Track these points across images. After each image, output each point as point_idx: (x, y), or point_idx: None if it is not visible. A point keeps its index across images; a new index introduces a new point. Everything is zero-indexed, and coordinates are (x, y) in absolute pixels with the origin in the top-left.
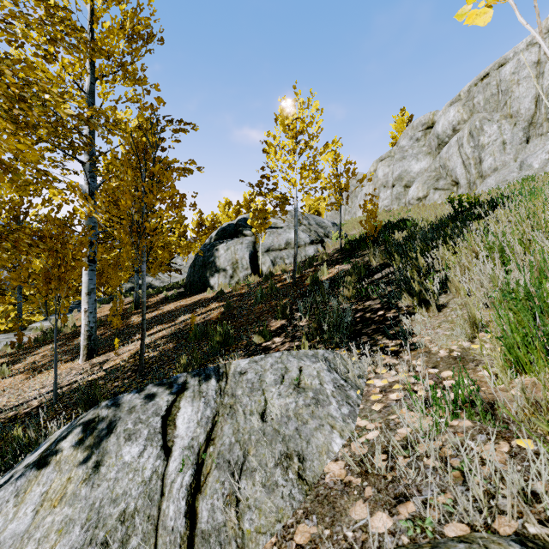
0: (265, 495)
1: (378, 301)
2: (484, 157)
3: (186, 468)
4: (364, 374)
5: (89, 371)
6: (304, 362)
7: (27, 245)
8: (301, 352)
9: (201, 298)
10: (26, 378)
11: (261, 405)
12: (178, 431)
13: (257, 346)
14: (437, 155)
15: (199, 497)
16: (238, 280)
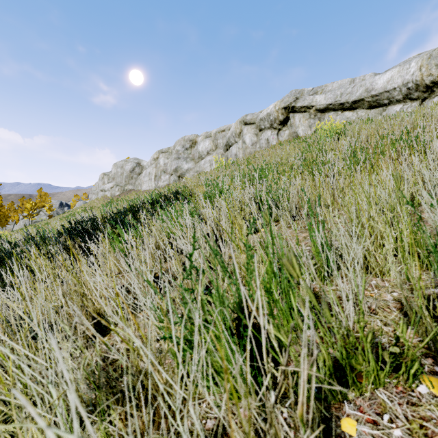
0: None
1: None
2: None
3: None
4: None
5: None
6: None
7: None
8: None
9: None
10: None
11: None
12: None
13: None
14: None
15: None
16: None
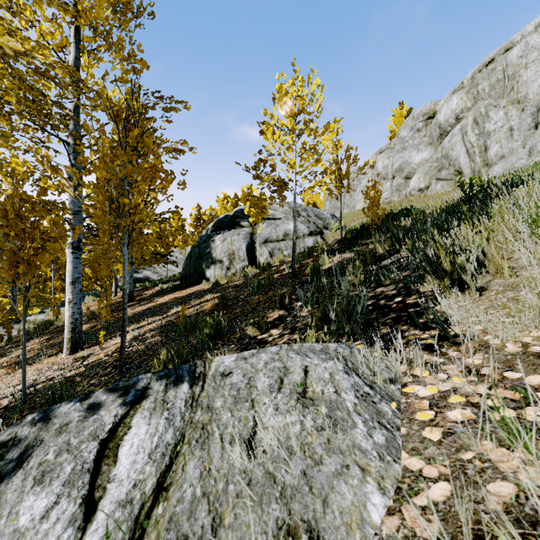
0: None
1: (392, 287)
2: (490, 144)
3: None
4: (396, 377)
5: (70, 367)
6: (310, 359)
7: None
8: (305, 347)
9: (196, 290)
10: (6, 373)
11: (248, 426)
12: (118, 468)
13: (252, 339)
14: (438, 145)
15: None
16: (235, 272)
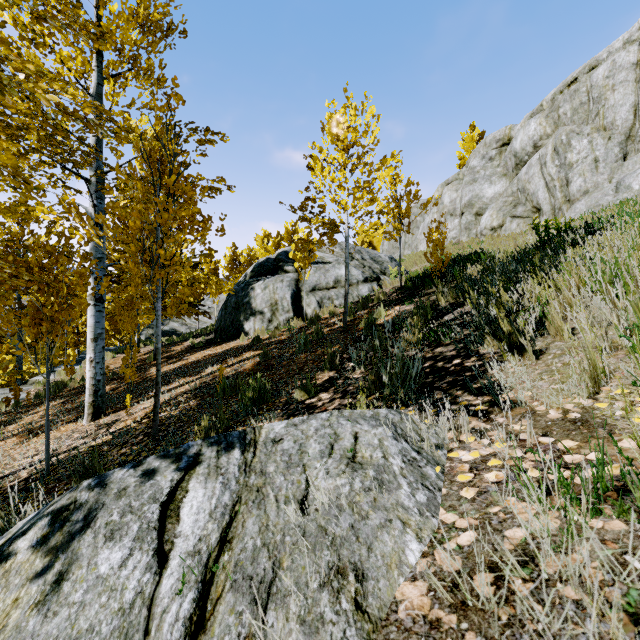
0: (304, 638)
1: (452, 347)
2: (572, 178)
3: (186, 589)
4: (443, 443)
5: (94, 435)
6: (360, 426)
7: (6, 276)
8: (356, 413)
9: (233, 347)
10: (19, 442)
11: (300, 488)
12: (182, 526)
13: (299, 403)
14: (514, 177)
15: (202, 639)
16: (278, 325)
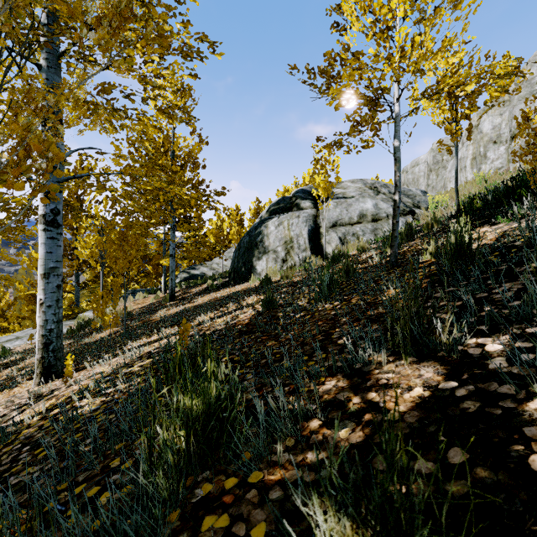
0: None
1: None
2: None
3: None
4: None
5: None
6: None
7: None
8: None
9: (241, 289)
10: None
11: None
12: None
13: None
14: None
15: None
16: (293, 266)
